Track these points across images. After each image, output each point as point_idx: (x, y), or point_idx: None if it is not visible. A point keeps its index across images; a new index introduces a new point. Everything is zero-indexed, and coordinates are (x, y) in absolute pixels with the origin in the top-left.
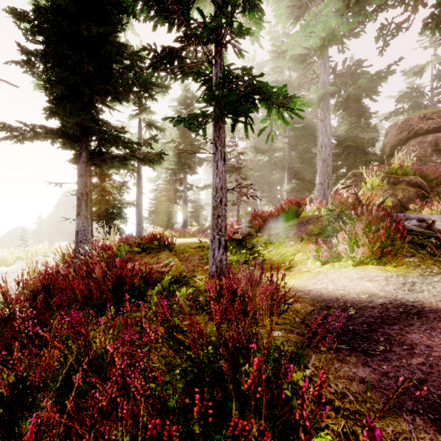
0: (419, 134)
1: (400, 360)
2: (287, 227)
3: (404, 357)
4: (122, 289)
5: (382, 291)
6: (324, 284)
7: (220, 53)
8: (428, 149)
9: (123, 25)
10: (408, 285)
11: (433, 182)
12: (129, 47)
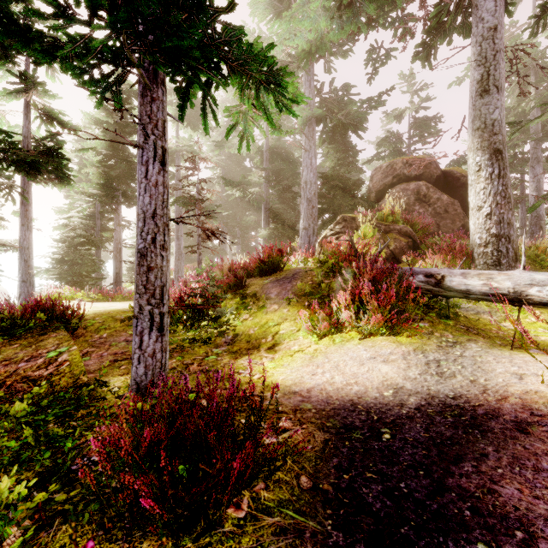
0: (402, 180)
1: None
2: (268, 284)
3: None
4: None
5: (407, 380)
6: (327, 373)
7: None
8: (412, 198)
9: None
10: (433, 366)
11: (420, 233)
12: None
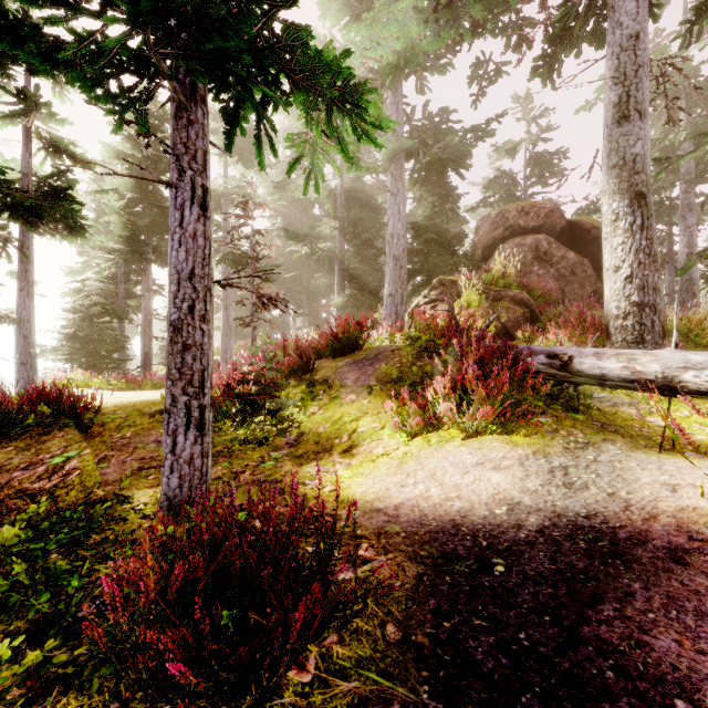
0: (517, 233)
1: None
2: (343, 367)
3: None
4: None
5: (525, 493)
6: (420, 484)
7: None
8: (529, 256)
9: None
10: (559, 474)
11: (539, 301)
12: None
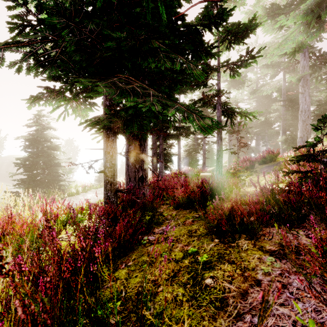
0: None
1: None
2: (264, 166)
3: None
4: None
5: None
6: None
7: (219, 98)
8: None
9: None
10: None
11: None
12: None
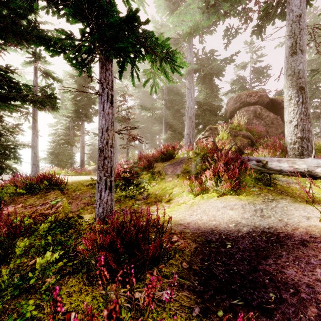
0: (246, 105)
1: (298, 314)
2: (166, 166)
3: (299, 309)
4: None
5: (243, 219)
6: (198, 215)
7: None
8: (251, 115)
9: None
10: (258, 211)
11: (256, 136)
12: None
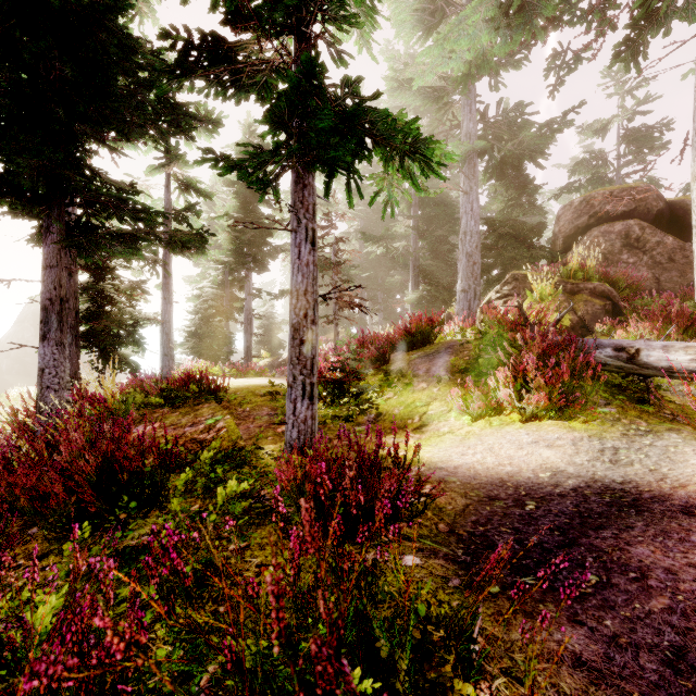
0: (603, 220)
1: (631, 603)
2: (415, 359)
3: (635, 598)
4: (117, 478)
5: (570, 465)
6: (478, 454)
7: None
8: (617, 243)
9: (137, 10)
10: (608, 453)
11: (626, 292)
12: (147, 48)
